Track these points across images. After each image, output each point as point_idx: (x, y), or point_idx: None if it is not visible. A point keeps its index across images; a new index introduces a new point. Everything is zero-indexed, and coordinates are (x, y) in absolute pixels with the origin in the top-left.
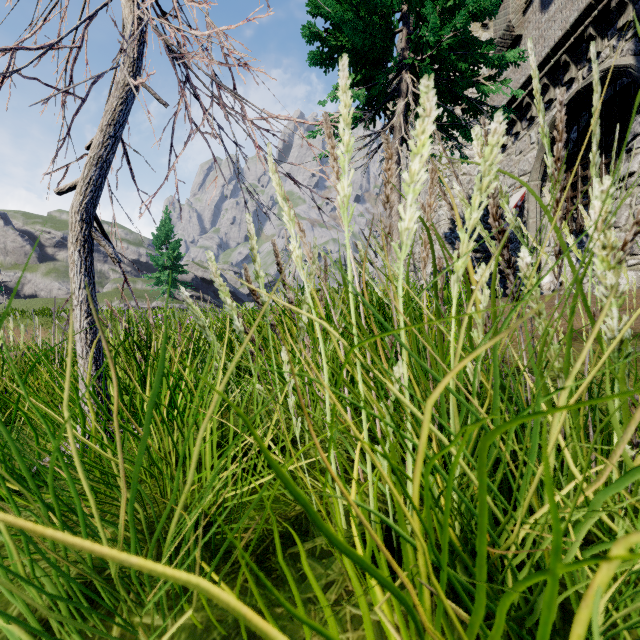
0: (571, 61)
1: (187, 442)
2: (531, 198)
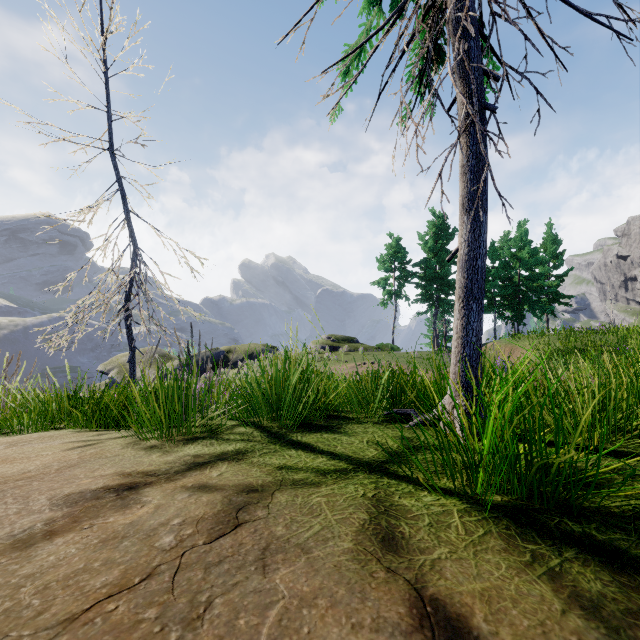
0: None
1: None
2: None
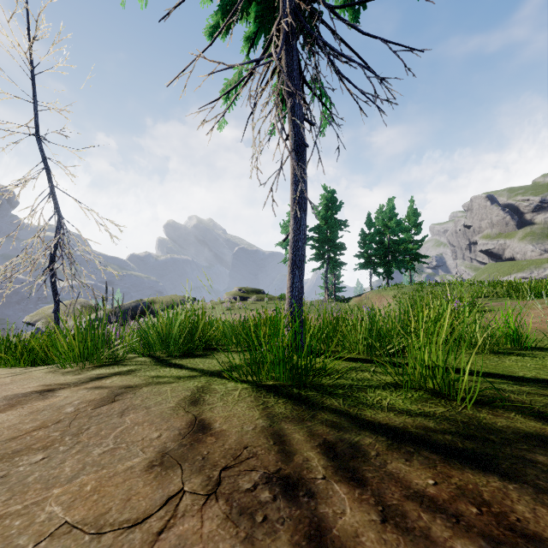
0: None
1: None
2: None
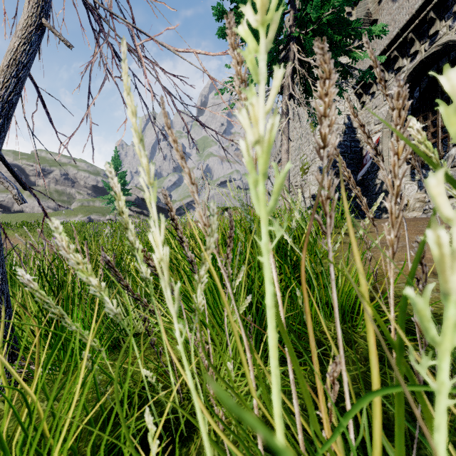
0: (416, 38)
1: None
2: (384, 141)
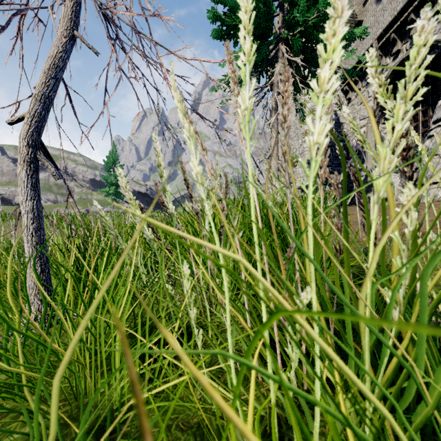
0: (398, 38)
1: (98, 343)
2: (369, 135)
